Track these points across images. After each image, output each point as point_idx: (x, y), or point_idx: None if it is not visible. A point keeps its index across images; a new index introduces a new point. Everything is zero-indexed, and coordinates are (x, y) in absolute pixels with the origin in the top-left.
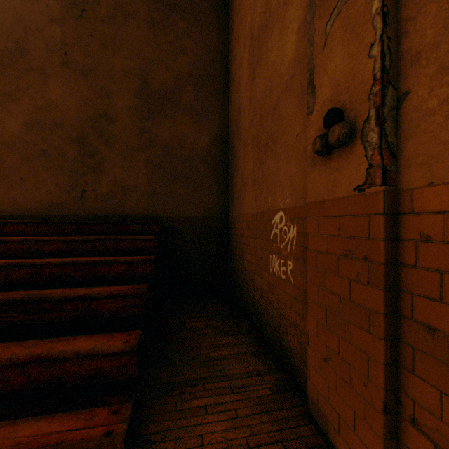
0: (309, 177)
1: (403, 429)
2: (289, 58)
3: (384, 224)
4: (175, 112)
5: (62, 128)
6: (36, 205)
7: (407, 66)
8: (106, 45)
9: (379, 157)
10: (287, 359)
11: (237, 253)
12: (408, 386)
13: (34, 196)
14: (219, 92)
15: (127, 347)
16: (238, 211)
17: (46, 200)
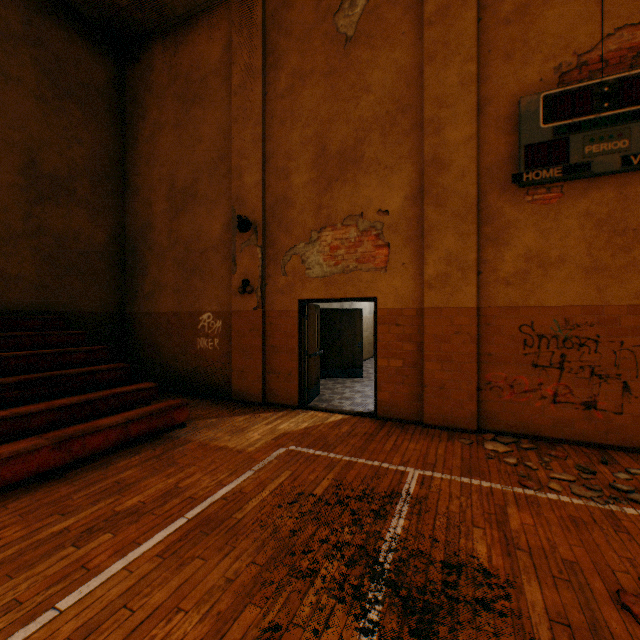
0: (234, 300)
1: (267, 377)
2: (216, 234)
3: (263, 320)
4: (70, 202)
5: None
6: None
7: (268, 277)
8: None
9: (261, 300)
10: (215, 390)
11: (147, 344)
12: (268, 364)
13: None
14: (116, 193)
15: (155, 385)
16: (148, 309)
17: None
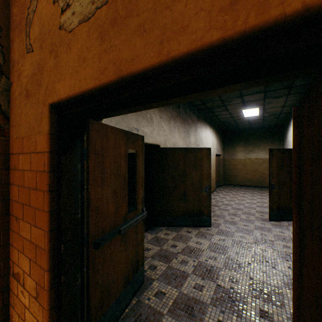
0: None
1: (11, 281)
2: None
3: None
4: None
5: None
6: None
7: (12, 67)
8: None
9: None
10: None
11: None
12: (12, 255)
13: None
14: None
15: None
16: None
17: None
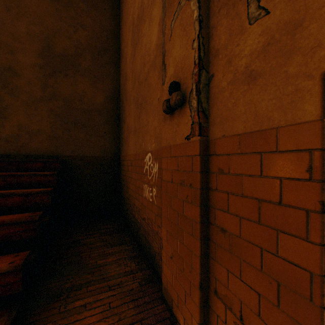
0: (163, 129)
1: (211, 298)
2: (154, 43)
3: (200, 162)
4: (75, 73)
5: None
6: None
7: (213, 58)
8: (10, 9)
9: (197, 117)
10: (153, 259)
11: (125, 184)
12: (213, 269)
13: None
14: (112, 63)
15: (11, 267)
16: (125, 152)
17: None
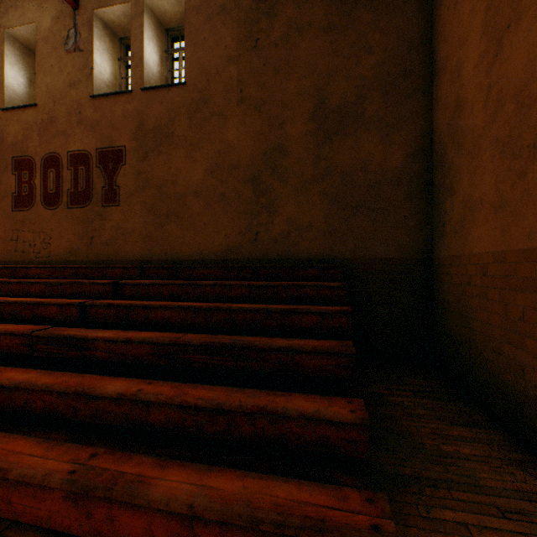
0: None
1: None
2: None
3: None
4: (356, 129)
5: (238, 168)
6: (215, 250)
7: None
8: (279, 71)
9: None
10: None
11: (453, 309)
12: None
13: (214, 240)
14: (417, 91)
15: (356, 418)
16: (455, 250)
17: (224, 244)
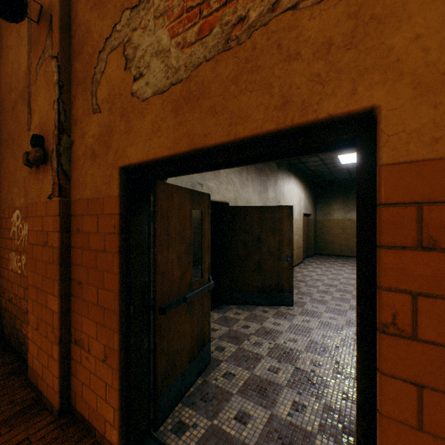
0: (29, 183)
1: (73, 349)
2: (24, 69)
3: (60, 222)
4: None
5: None
6: None
7: (74, 125)
8: None
9: (57, 178)
10: (23, 347)
11: None
12: (74, 321)
13: None
14: None
15: None
16: None
17: None
